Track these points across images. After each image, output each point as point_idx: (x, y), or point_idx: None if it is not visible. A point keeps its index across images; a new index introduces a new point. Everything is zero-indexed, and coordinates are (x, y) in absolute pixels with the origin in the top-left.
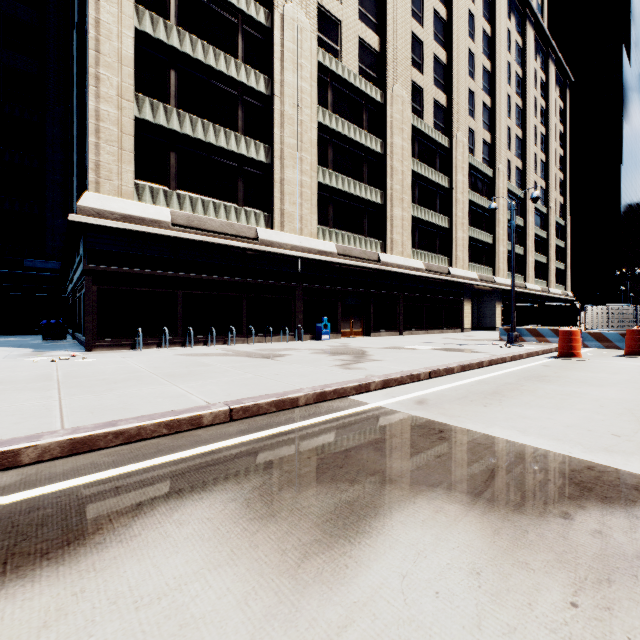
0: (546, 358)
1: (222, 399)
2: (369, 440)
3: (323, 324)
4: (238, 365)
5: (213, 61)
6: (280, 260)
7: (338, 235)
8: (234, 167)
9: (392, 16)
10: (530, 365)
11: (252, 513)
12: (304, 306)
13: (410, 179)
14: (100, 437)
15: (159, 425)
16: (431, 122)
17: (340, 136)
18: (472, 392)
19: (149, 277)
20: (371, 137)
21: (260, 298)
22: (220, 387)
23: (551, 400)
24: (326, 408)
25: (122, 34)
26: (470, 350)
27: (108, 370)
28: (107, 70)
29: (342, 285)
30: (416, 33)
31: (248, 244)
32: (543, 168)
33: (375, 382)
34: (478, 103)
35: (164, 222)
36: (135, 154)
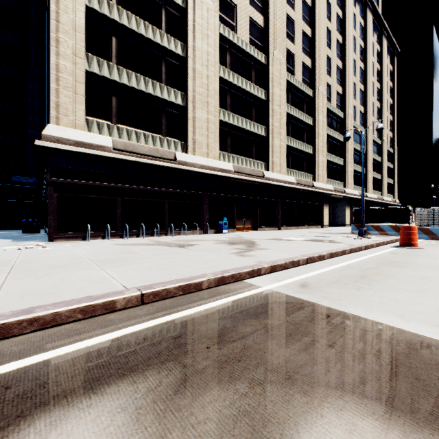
0: (391, 247)
1: (138, 283)
2: (264, 326)
3: (223, 222)
4: (158, 253)
5: (143, 31)
6: (192, 175)
7: (234, 158)
8: (159, 108)
9: (273, 2)
10: (381, 253)
11: (139, 432)
12: (210, 209)
13: (285, 118)
14: (14, 325)
15: (74, 311)
16: (300, 78)
17: (236, 87)
18: (344, 276)
19: (96, 187)
20: (258, 88)
21: (178, 203)
22: (139, 272)
23: (412, 284)
24: (225, 291)
25: (76, 9)
26: (332, 241)
27: (57, 257)
28: (65, 35)
29: (237, 194)
30: (290, 15)
31: (169, 164)
32: (378, 112)
33: (265, 268)
34: (333, 65)
35: (107, 147)
36: (86, 97)
